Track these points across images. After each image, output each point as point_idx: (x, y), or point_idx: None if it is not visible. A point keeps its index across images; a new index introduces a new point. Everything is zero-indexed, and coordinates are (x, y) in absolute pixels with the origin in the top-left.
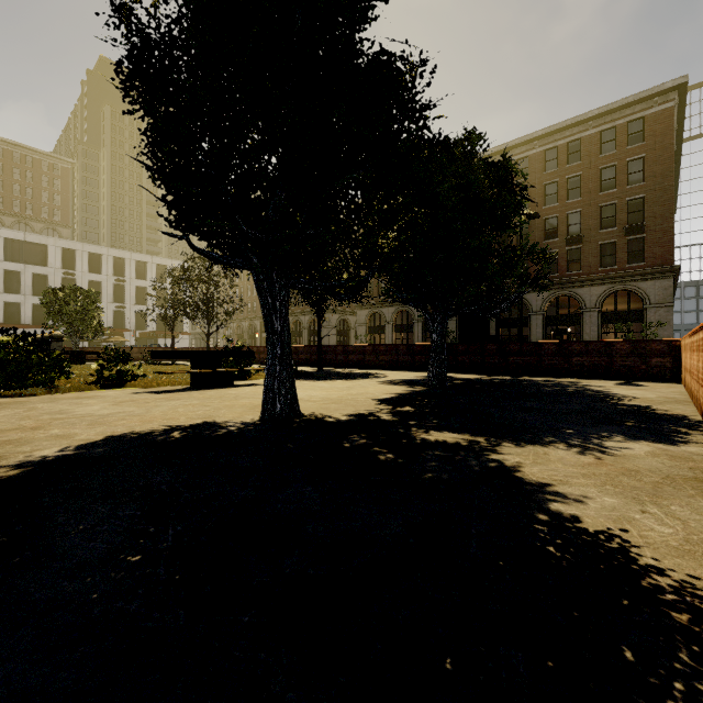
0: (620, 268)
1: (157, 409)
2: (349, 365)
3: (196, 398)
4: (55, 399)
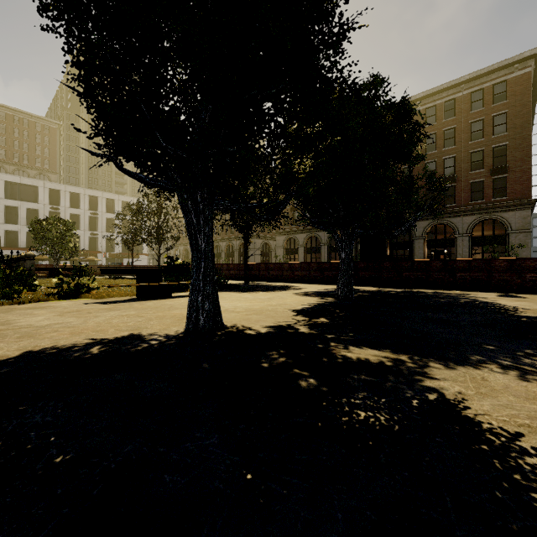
0: (486, 202)
1: (94, 319)
2: (270, 279)
3: (134, 308)
4: (12, 309)
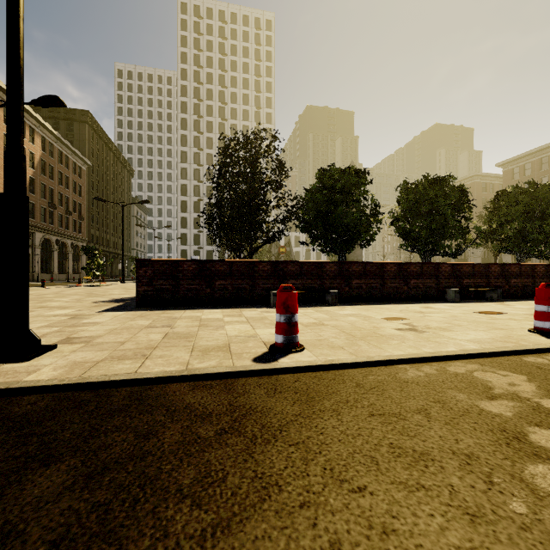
0: None
1: None
2: None
3: None
4: None
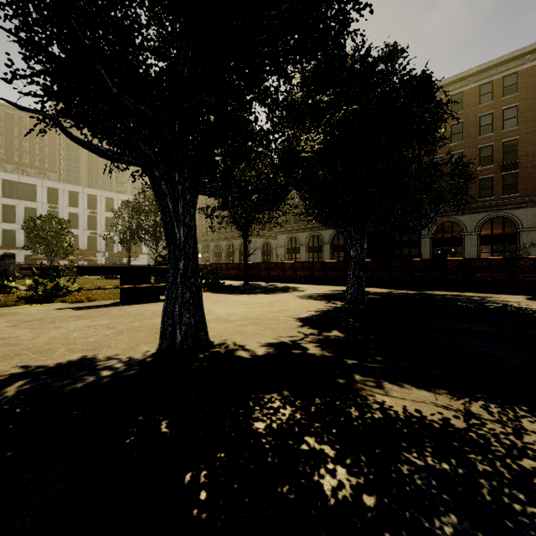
0: (496, 198)
1: (50, 332)
2: (271, 279)
3: (110, 316)
4: None
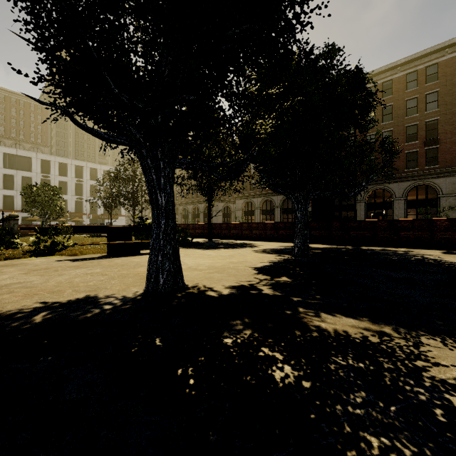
0: (420, 169)
1: (57, 278)
2: (231, 237)
3: (101, 266)
4: None
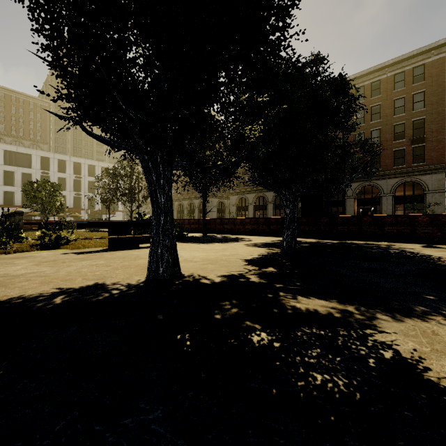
0: (407, 166)
1: (66, 269)
2: (225, 232)
3: (104, 258)
4: None
